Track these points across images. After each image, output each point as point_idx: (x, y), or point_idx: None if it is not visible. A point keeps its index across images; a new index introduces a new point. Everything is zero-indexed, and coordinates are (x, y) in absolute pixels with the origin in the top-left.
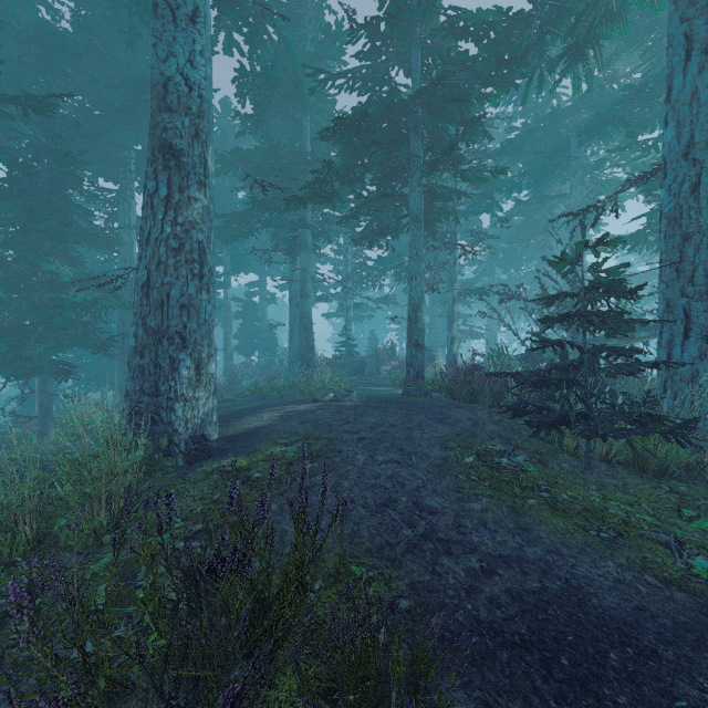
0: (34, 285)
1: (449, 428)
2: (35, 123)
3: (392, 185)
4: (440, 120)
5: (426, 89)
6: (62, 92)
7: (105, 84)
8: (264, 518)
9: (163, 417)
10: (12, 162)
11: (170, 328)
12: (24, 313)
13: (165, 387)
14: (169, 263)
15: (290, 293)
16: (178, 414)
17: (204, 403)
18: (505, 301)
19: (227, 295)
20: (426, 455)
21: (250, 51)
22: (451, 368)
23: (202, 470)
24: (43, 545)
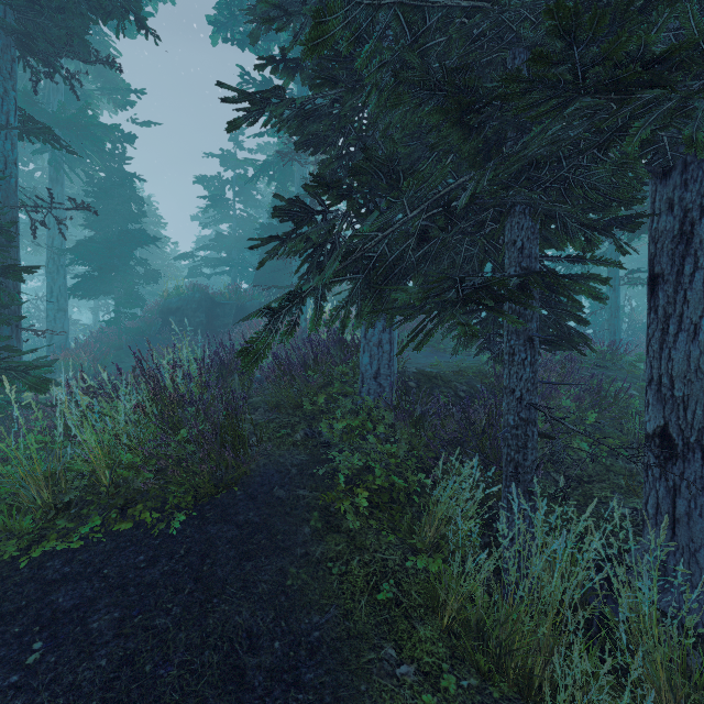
0: None
1: None
2: None
3: None
4: None
5: None
6: None
7: None
8: None
9: None
10: None
11: None
12: None
13: None
14: None
15: None
16: None
17: None
18: None
19: None
20: None
21: None
22: None
23: None
24: None
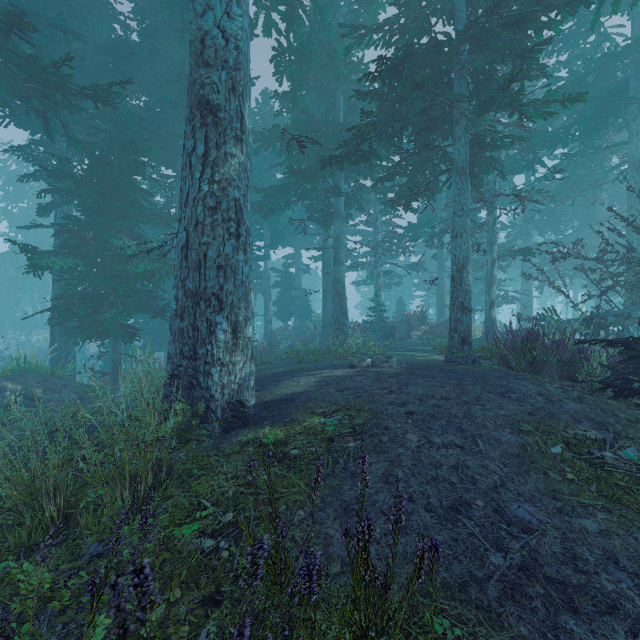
0: (108, 260)
1: (517, 405)
2: (109, 120)
3: (431, 140)
4: (493, 54)
5: (476, 21)
6: (131, 94)
7: (164, 81)
8: (311, 593)
9: (200, 381)
10: (91, 154)
11: (207, 289)
12: (99, 283)
13: (202, 351)
14: (206, 223)
15: (323, 262)
16: (215, 379)
17: (240, 367)
18: (558, 260)
19: (267, 267)
20: (495, 440)
21: (287, 29)
22: (490, 334)
23: (238, 441)
24: (69, 523)
